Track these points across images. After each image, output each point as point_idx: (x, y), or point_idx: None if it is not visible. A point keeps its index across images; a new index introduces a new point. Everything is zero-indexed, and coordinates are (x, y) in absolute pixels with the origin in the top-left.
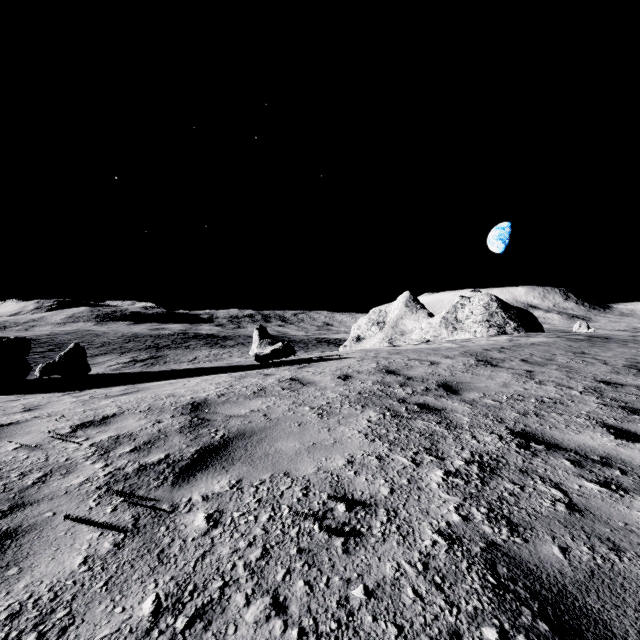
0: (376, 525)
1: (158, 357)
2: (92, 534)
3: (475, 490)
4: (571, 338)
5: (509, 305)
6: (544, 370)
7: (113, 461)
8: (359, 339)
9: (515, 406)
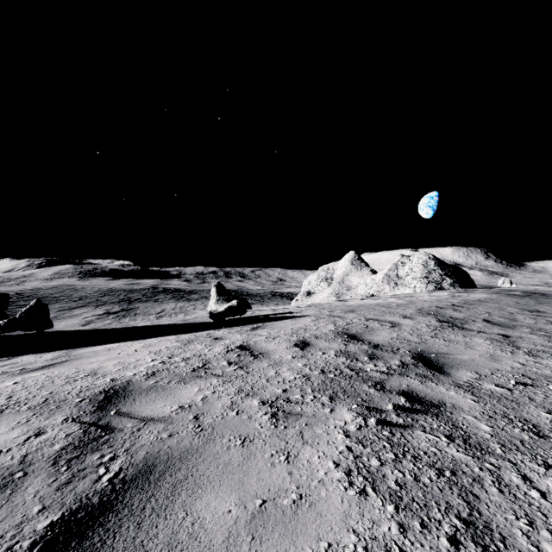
0: None
1: (129, 309)
2: None
3: None
4: (510, 294)
5: (445, 263)
6: (520, 334)
7: None
8: (309, 294)
9: (534, 397)
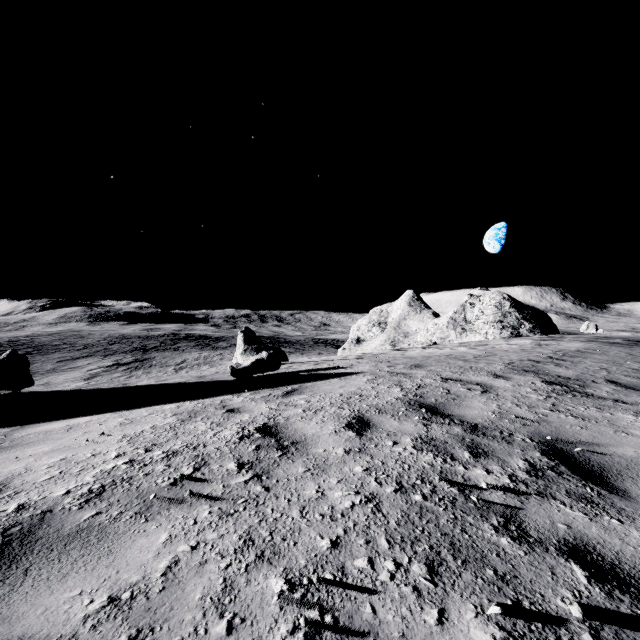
0: None
1: (144, 360)
2: None
3: None
4: (612, 342)
5: (523, 304)
6: None
7: None
8: (359, 341)
9: None
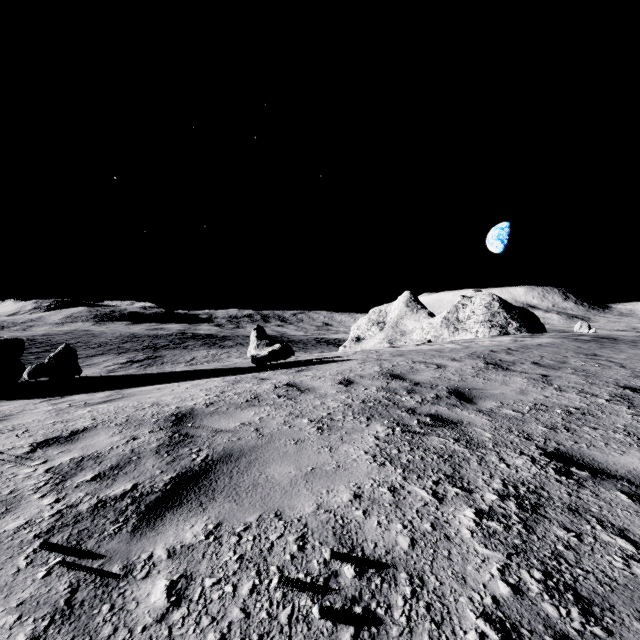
0: (397, 602)
1: (155, 358)
2: (6, 618)
3: (520, 540)
4: (577, 339)
5: (511, 305)
6: (560, 374)
7: (67, 494)
8: (359, 339)
9: (540, 418)
